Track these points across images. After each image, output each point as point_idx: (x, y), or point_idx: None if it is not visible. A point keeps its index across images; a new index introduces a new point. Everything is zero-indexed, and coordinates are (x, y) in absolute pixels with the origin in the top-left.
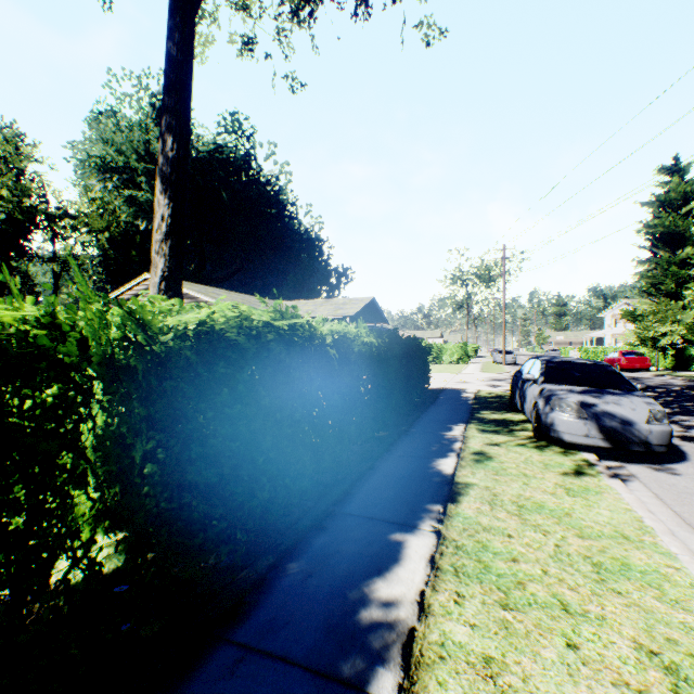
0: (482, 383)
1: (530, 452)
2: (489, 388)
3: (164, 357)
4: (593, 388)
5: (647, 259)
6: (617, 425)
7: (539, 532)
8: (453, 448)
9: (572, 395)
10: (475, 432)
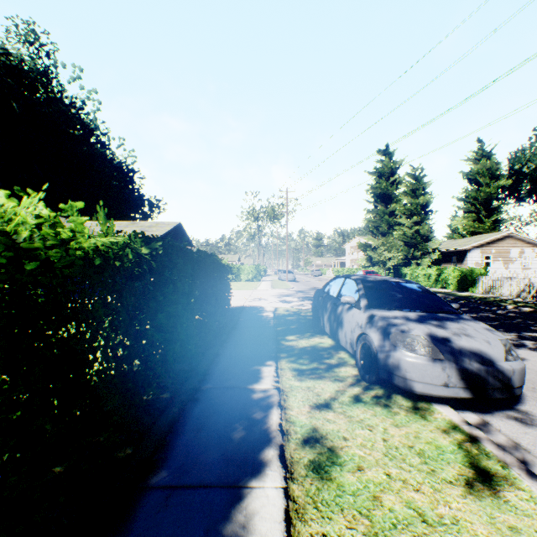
0: (276, 299)
1: (380, 419)
2: (284, 304)
3: None
4: (425, 313)
5: (372, 210)
6: (480, 367)
7: None
8: (271, 430)
9: (413, 325)
10: (291, 377)
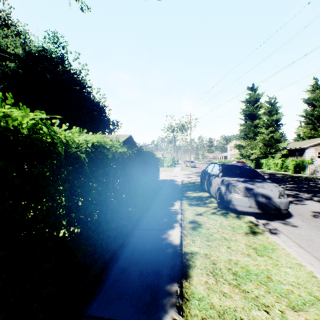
0: (183, 176)
1: (221, 218)
2: (187, 179)
3: None
4: (248, 179)
5: (243, 124)
6: (265, 200)
7: (262, 310)
8: (177, 219)
9: (239, 183)
10: (187, 205)
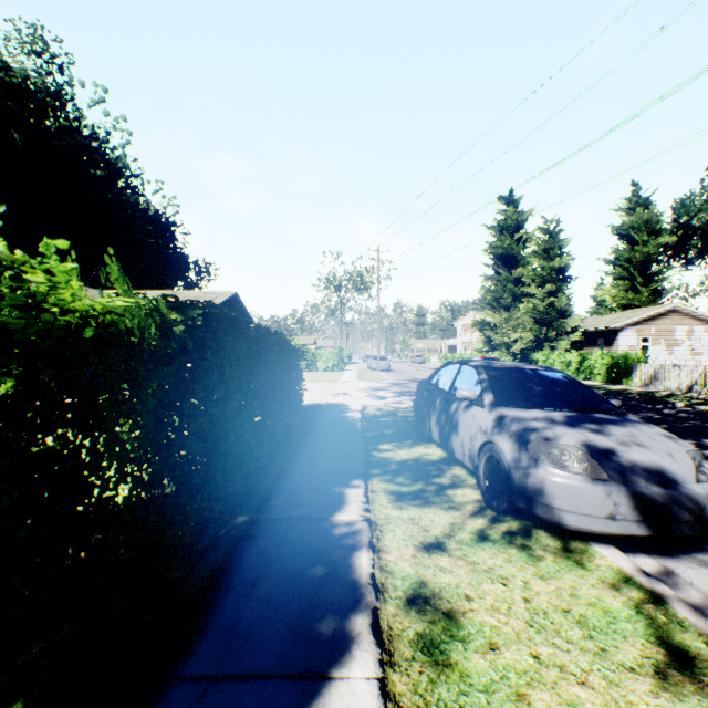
0: (364, 394)
1: (518, 567)
2: (375, 401)
3: None
4: (576, 413)
5: (491, 276)
6: (662, 491)
7: None
8: (359, 584)
9: (561, 430)
10: (387, 503)
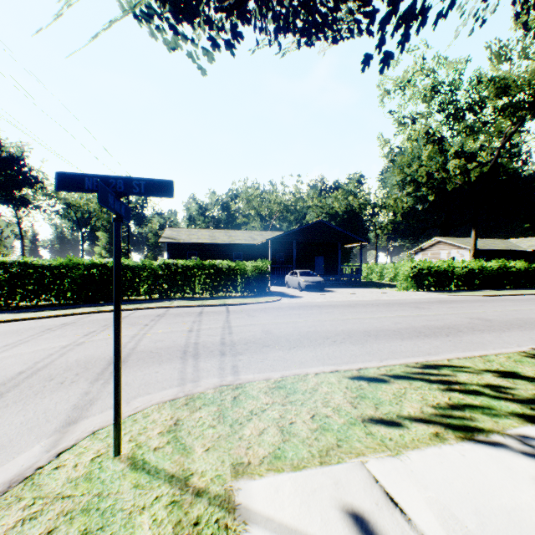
0: None
1: None
2: None
3: (485, 267)
4: None
5: None
6: None
7: None
8: None
9: None
10: None
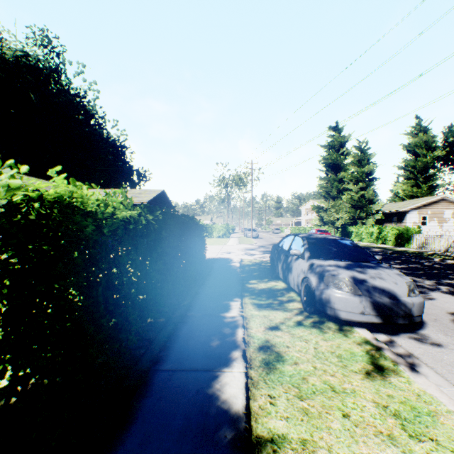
0: (242, 252)
1: (314, 336)
2: (248, 257)
3: None
4: (352, 262)
5: (324, 177)
6: (388, 301)
7: None
8: (237, 341)
9: (341, 270)
10: (252, 309)
